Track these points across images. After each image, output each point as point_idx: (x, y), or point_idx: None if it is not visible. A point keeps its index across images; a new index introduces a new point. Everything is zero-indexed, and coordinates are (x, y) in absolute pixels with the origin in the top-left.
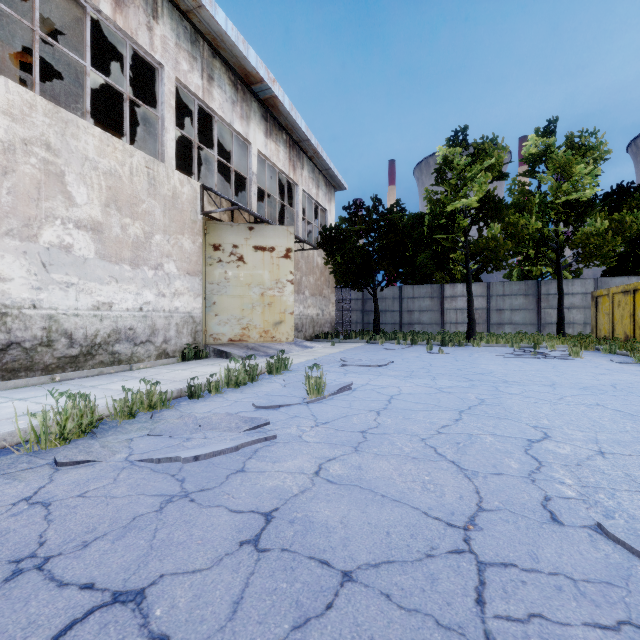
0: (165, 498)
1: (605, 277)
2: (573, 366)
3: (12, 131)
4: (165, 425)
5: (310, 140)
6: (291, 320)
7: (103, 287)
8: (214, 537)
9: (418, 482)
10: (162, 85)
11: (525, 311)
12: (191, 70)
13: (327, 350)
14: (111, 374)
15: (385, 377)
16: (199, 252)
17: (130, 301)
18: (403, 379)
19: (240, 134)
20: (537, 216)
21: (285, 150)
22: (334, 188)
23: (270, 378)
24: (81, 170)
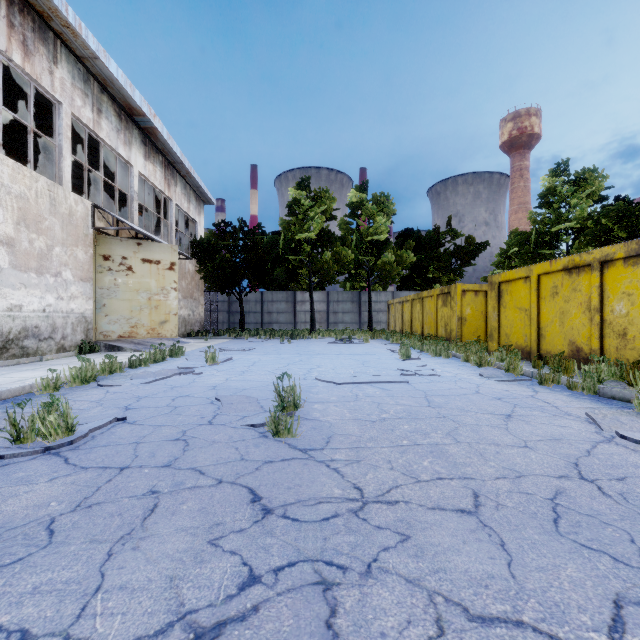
0: (170, 387)
1: (398, 291)
2: (359, 346)
3: None
4: (137, 375)
5: (184, 163)
6: (175, 320)
7: (15, 292)
8: (200, 389)
9: (266, 378)
10: (60, 119)
11: (352, 313)
12: (84, 105)
13: (203, 344)
14: (27, 364)
15: (251, 355)
16: (90, 261)
17: (36, 304)
18: (262, 355)
19: (123, 158)
20: (353, 249)
21: (161, 170)
22: (203, 202)
23: (173, 359)
24: None
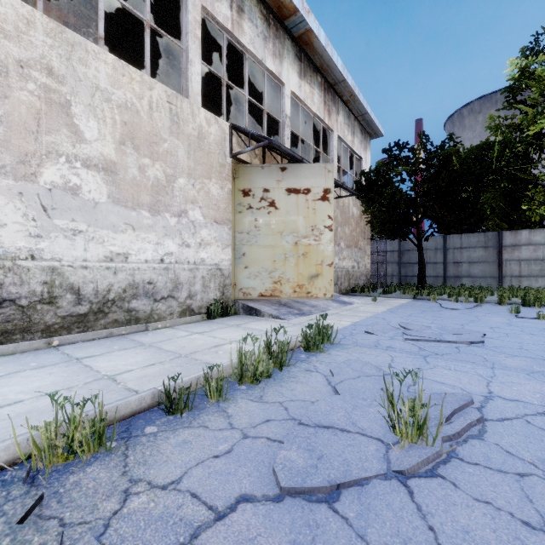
0: None
1: None
2: None
3: (4, 50)
4: None
5: (346, 80)
6: (329, 273)
7: (117, 235)
8: None
9: None
10: (187, 14)
11: None
12: None
13: (370, 308)
14: (122, 336)
15: (509, 374)
16: (228, 198)
17: (149, 252)
18: None
19: (272, 73)
20: None
21: (320, 93)
22: (369, 136)
23: (307, 360)
24: (91, 101)
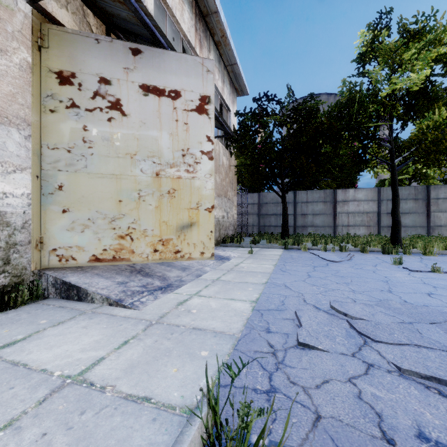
0: None
1: None
2: None
3: None
4: None
5: (219, 13)
6: (208, 221)
7: None
8: None
9: None
10: None
11: (415, 214)
12: None
13: (254, 264)
14: None
15: None
16: (21, 78)
17: None
18: None
19: None
20: None
21: (190, 14)
22: (236, 92)
23: None
24: None
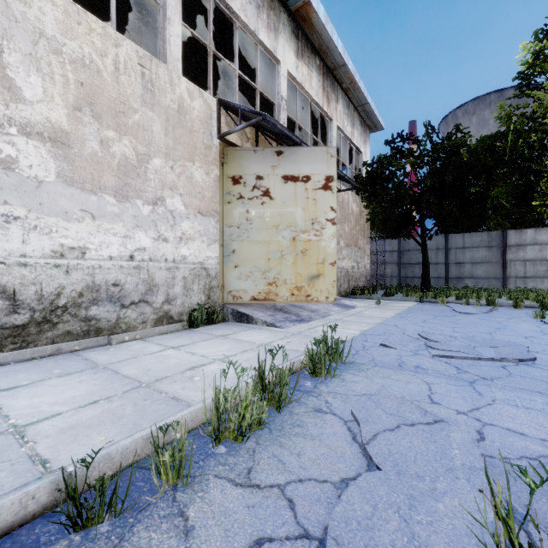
0: None
1: None
2: None
3: None
4: None
5: (347, 65)
6: (332, 273)
7: (71, 225)
8: None
9: None
10: None
11: None
12: None
13: (376, 312)
14: (73, 353)
15: None
16: (214, 186)
17: (115, 246)
18: None
19: (266, 48)
20: None
21: (318, 77)
22: (369, 129)
23: (315, 391)
24: (32, 50)
